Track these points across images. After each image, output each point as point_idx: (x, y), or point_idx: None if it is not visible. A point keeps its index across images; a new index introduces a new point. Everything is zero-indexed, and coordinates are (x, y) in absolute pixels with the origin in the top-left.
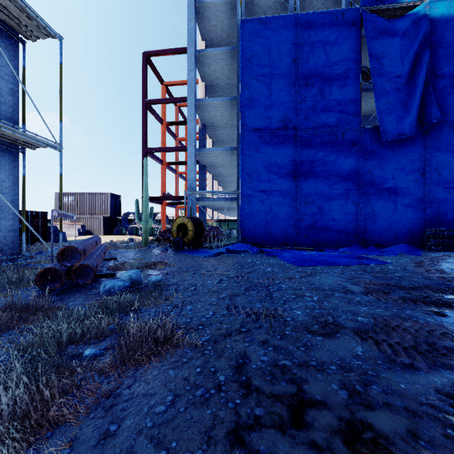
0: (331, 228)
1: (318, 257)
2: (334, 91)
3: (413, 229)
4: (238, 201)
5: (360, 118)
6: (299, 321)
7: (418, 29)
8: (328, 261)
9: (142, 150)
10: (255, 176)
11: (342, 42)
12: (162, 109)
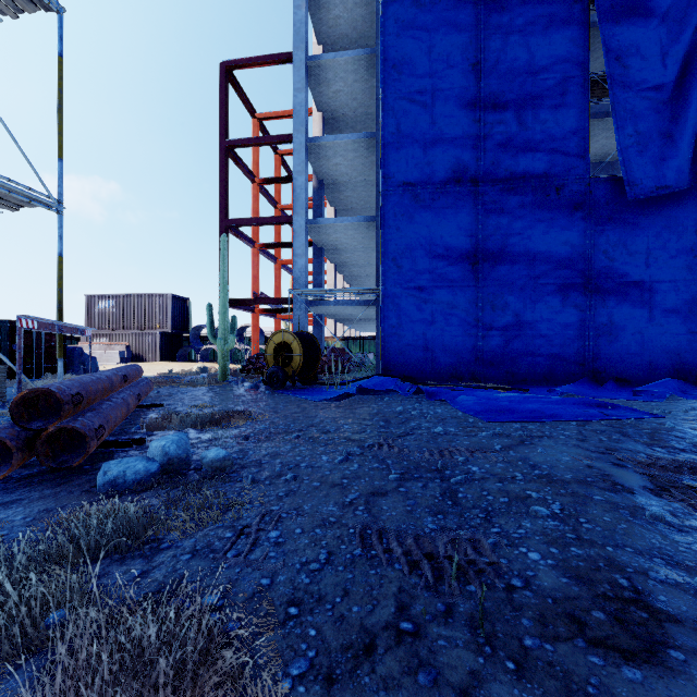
0: (537, 350)
1: (524, 404)
2: (542, 117)
3: (682, 353)
4: (378, 305)
5: (588, 161)
6: (547, 592)
7: (691, 4)
8: (544, 411)
9: (220, 222)
10: (405, 264)
11: (557, 32)
12: (254, 158)
